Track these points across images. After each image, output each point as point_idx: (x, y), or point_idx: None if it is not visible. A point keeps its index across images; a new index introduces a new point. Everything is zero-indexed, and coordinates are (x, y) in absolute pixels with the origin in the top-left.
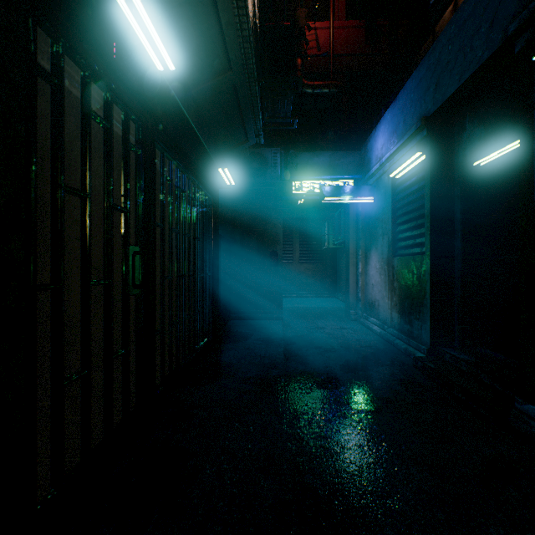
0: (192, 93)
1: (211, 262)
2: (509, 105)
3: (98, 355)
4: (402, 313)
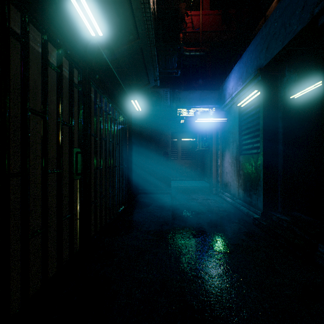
0: (115, 53)
1: (127, 159)
2: (313, 60)
3: (55, 217)
4: (245, 190)
